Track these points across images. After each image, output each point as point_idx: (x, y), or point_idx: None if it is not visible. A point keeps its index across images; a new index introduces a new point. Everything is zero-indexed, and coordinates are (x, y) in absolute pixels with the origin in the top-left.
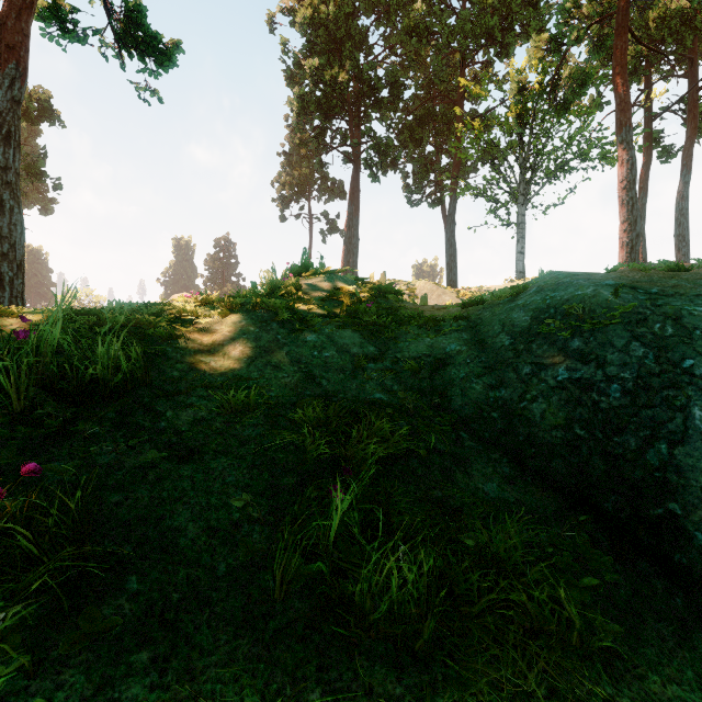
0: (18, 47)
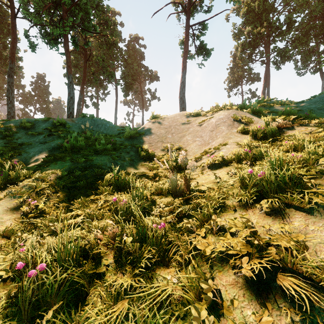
0: (185, 66)
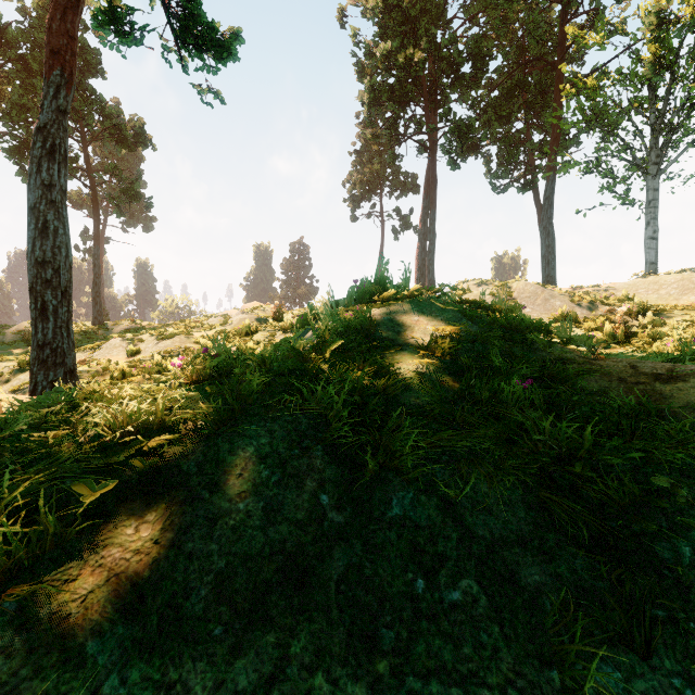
0: (63, 51)
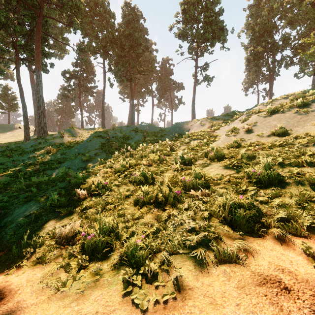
0: (195, 91)
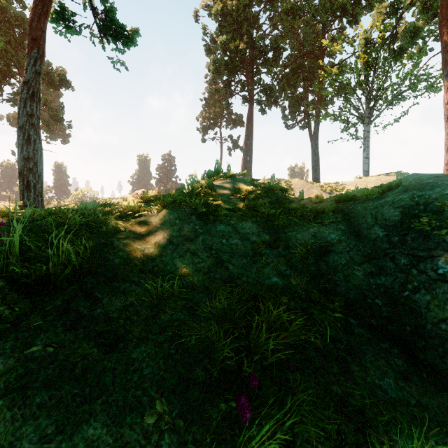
0: (38, 39)
